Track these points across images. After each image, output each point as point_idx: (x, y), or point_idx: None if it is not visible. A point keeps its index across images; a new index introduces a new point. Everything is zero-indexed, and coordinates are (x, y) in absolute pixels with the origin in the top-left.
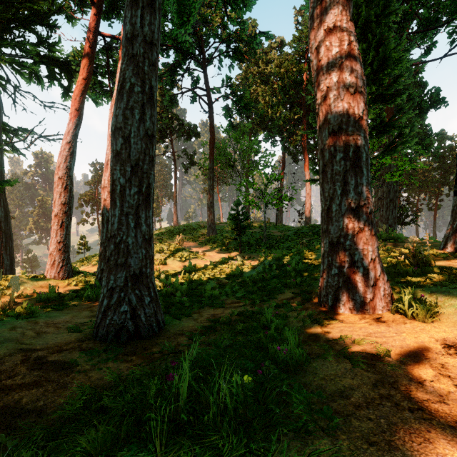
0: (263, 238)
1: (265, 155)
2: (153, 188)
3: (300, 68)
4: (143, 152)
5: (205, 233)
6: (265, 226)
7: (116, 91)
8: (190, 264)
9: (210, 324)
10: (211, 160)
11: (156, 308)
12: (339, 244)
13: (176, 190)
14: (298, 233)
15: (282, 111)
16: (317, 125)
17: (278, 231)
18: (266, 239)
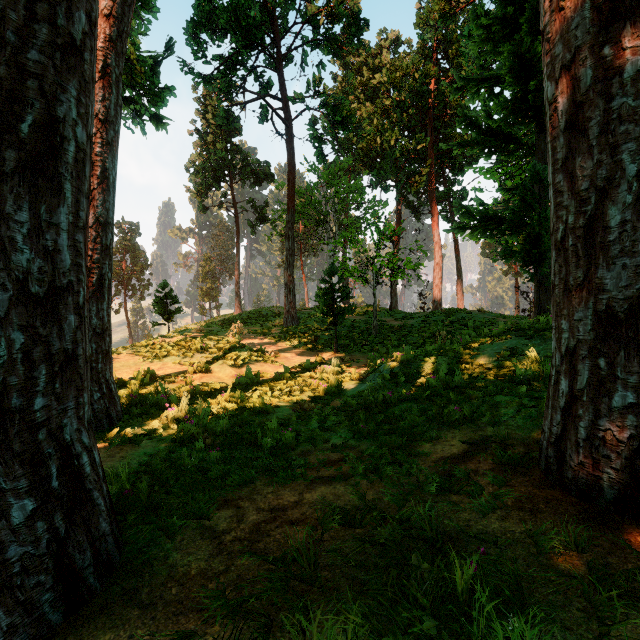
0: (373, 329)
1: (372, 205)
2: (82, 146)
3: (426, 71)
4: (26, 2)
5: (281, 322)
6: (375, 309)
7: None
8: (248, 372)
9: (254, 567)
10: (290, 209)
11: (70, 526)
12: (639, 319)
13: (238, 259)
14: (427, 321)
15: (398, 137)
16: (546, 11)
17: (395, 319)
18: (377, 331)
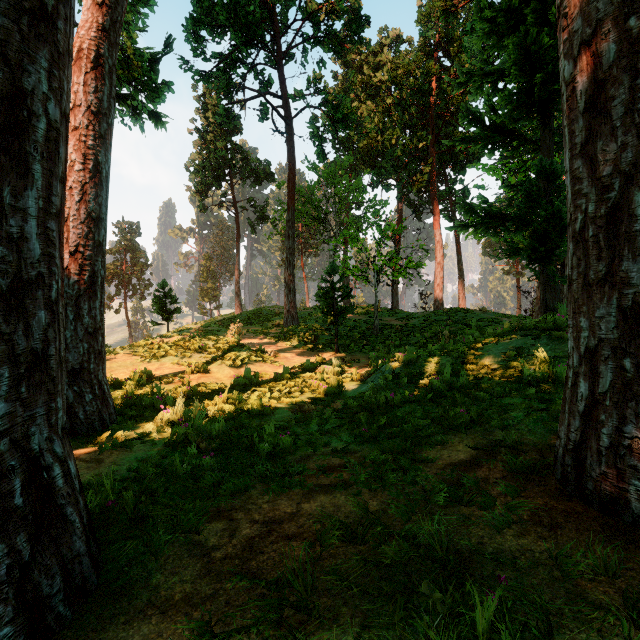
0: (374, 328)
1: (373, 204)
2: (55, 124)
3: (427, 69)
4: None
5: (281, 322)
6: (376, 309)
7: (83, 17)
8: (247, 372)
9: (245, 592)
10: (290, 208)
11: (36, 548)
12: None
13: (238, 259)
14: (429, 320)
15: (399, 135)
16: None
17: (396, 319)
18: (378, 331)
